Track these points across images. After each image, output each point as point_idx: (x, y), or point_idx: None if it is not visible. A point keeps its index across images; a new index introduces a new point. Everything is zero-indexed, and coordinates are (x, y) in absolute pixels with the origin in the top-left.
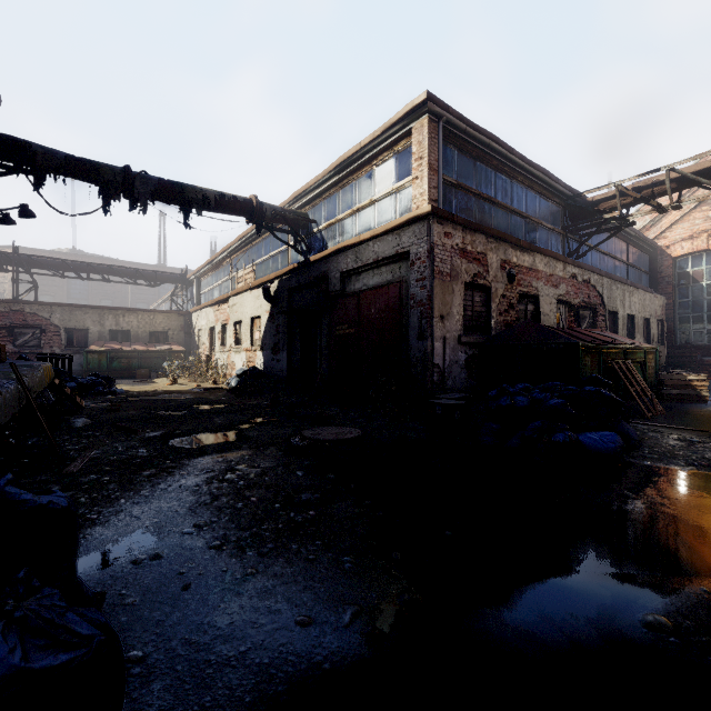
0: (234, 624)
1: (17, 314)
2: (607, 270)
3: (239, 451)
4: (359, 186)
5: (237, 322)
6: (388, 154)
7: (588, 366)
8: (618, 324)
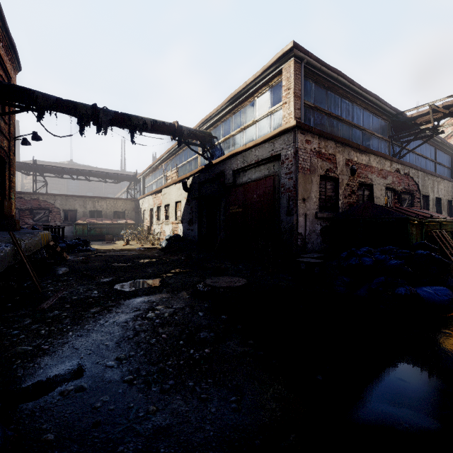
0: None
1: (35, 201)
2: (420, 166)
3: (160, 294)
4: (245, 111)
5: (166, 205)
6: (265, 89)
7: (414, 234)
8: (429, 205)
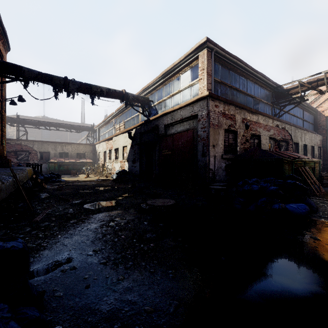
0: (111, 311)
1: (18, 145)
2: (293, 123)
3: (116, 211)
4: (173, 84)
5: (116, 149)
6: (187, 68)
7: (286, 169)
8: (298, 149)
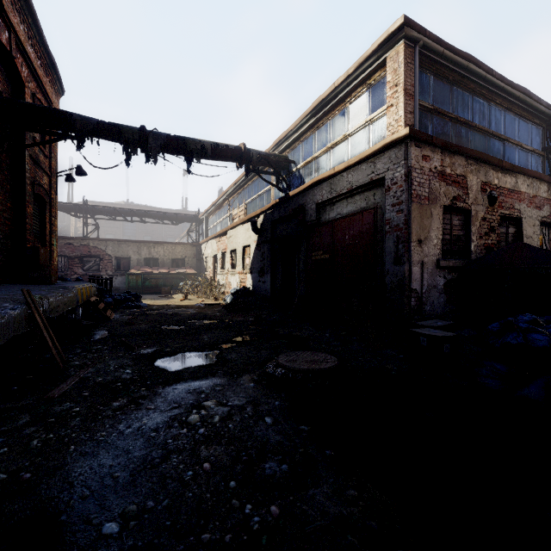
0: None
1: (84, 248)
2: None
3: (213, 378)
4: (333, 124)
5: (232, 250)
6: (361, 90)
7: None
8: None
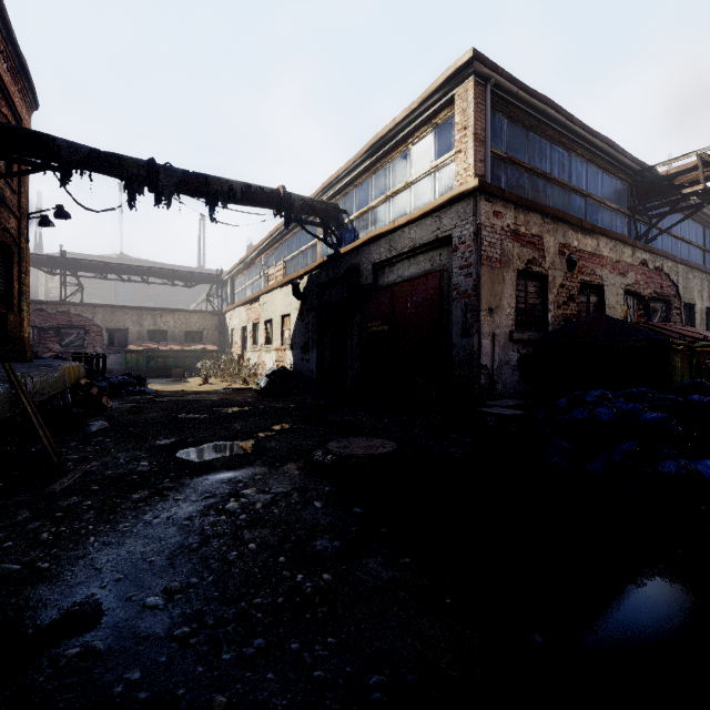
0: None
1: (63, 316)
2: (680, 257)
3: (251, 468)
4: (393, 168)
5: (267, 321)
6: (426, 130)
7: (678, 367)
8: (695, 319)
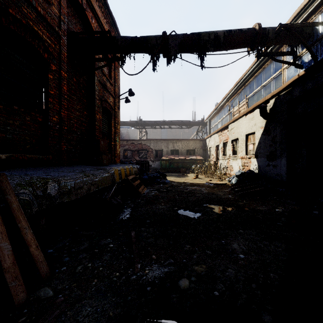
0: None
1: (139, 145)
2: None
3: None
4: None
5: (233, 140)
6: None
7: None
8: None
